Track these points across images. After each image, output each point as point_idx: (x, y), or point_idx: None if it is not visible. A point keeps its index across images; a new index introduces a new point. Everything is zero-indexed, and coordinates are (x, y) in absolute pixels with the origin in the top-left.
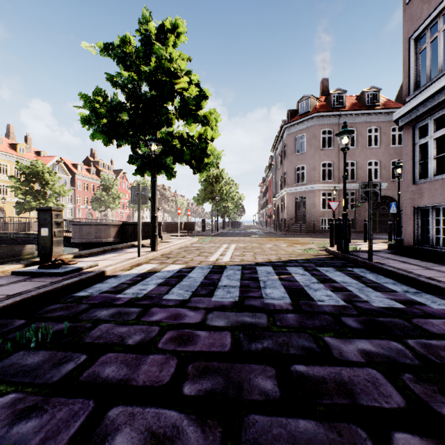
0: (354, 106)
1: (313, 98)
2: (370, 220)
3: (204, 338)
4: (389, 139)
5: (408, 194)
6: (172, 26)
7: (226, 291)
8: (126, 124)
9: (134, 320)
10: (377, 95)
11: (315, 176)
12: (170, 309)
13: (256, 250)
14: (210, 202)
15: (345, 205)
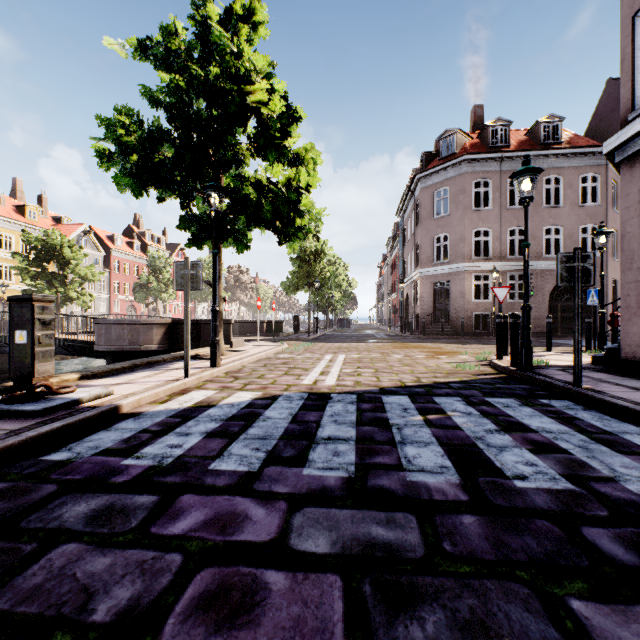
0: (523, 145)
1: (460, 133)
2: (577, 316)
3: (279, 598)
4: (576, 194)
5: (632, 273)
6: (246, 11)
7: (331, 451)
8: (170, 164)
9: (134, 531)
10: (558, 128)
11: (464, 251)
12: (216, 500)
13: (379, 365)
14: (306, 290)
15: (526, 292)
